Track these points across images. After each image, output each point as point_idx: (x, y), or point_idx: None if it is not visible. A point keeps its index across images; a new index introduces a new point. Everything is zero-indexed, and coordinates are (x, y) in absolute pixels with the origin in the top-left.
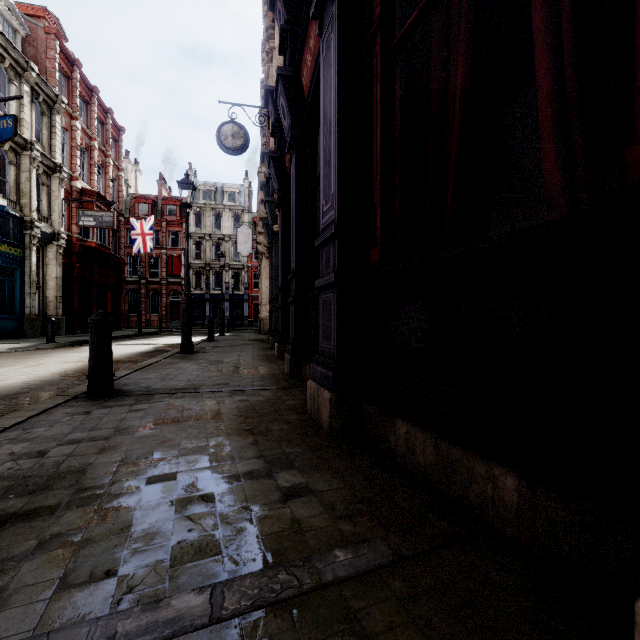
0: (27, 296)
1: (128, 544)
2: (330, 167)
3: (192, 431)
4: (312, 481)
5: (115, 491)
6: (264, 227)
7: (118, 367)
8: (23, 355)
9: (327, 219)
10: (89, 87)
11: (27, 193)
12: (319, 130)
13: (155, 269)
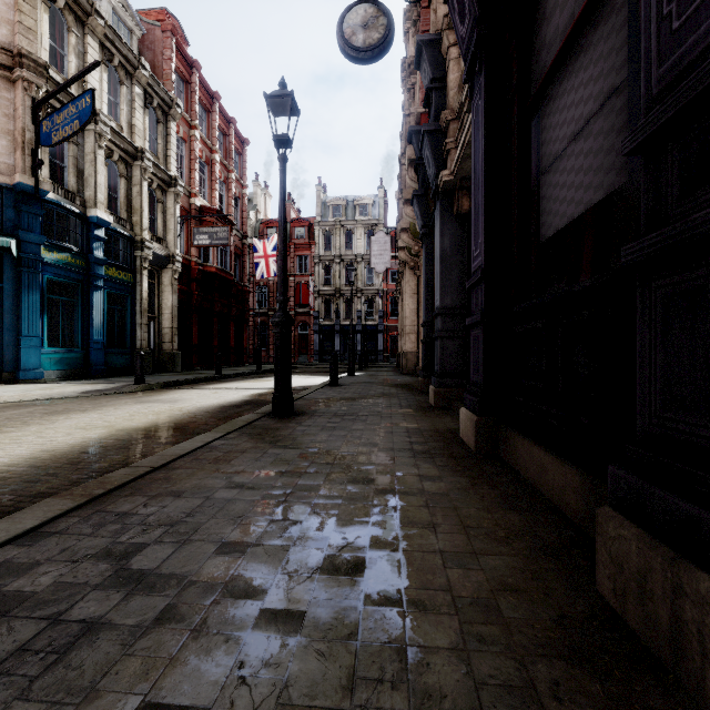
0: (138, 327)
1: None
2: None
3: None
4: None
5: None
6: (415, 201)
7: (133, 452)
8: (73, 405)
9: None
10: (210, 93)
11: (138, 209)
12: None
13: None
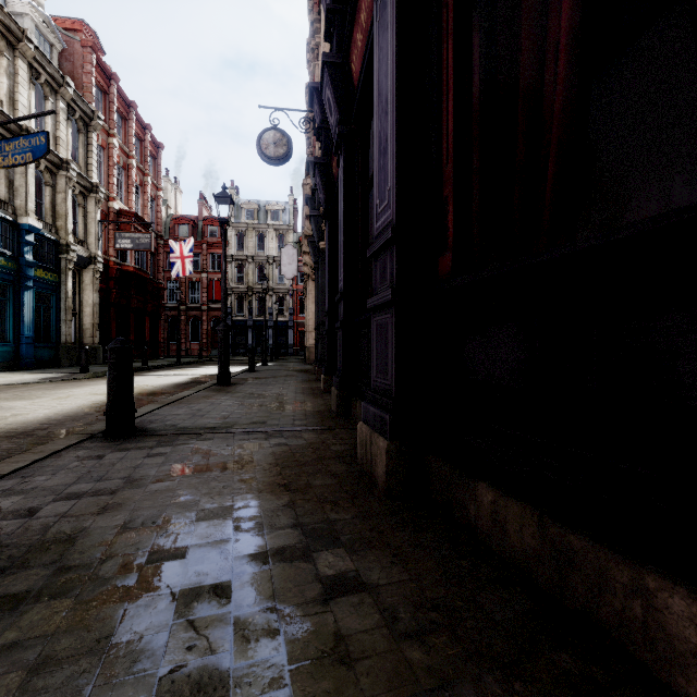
0: (63, 323)
1: (100, 670)
2: (386, 156)
3: (216, 485)
4: (364, 568)
5: (104, 573)
6: (309, 245)
7: (149, 400)
8: (54, 386)
9: (382, 222)
10: (127, 102)
11: (63, 215)
12: (371, 124)
13: (195, 294)
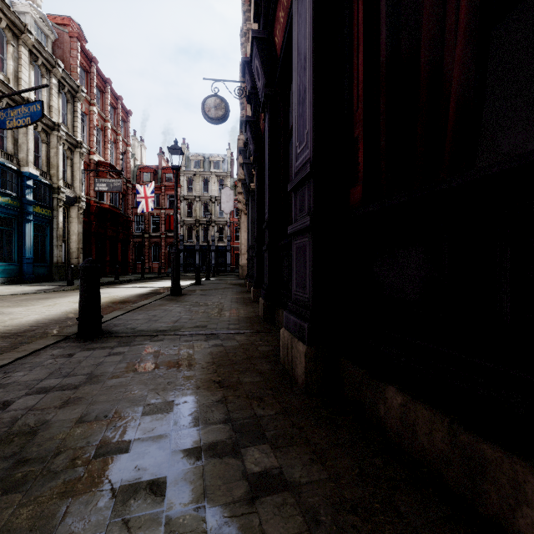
0: (55, 248)
1: None
2: (304, 104)
3: (161, 381)
4: (287, 465)
5: (55, 467)
6: (242, 187)
7: (117, 307)
8: (46, 296)
9: (301, 160)
10: (104, 79)
11: (55, 165)
12: (291, 86)
13: (156, 226)
